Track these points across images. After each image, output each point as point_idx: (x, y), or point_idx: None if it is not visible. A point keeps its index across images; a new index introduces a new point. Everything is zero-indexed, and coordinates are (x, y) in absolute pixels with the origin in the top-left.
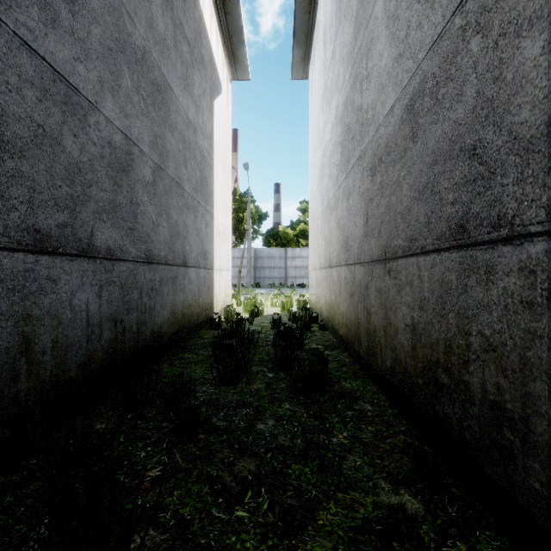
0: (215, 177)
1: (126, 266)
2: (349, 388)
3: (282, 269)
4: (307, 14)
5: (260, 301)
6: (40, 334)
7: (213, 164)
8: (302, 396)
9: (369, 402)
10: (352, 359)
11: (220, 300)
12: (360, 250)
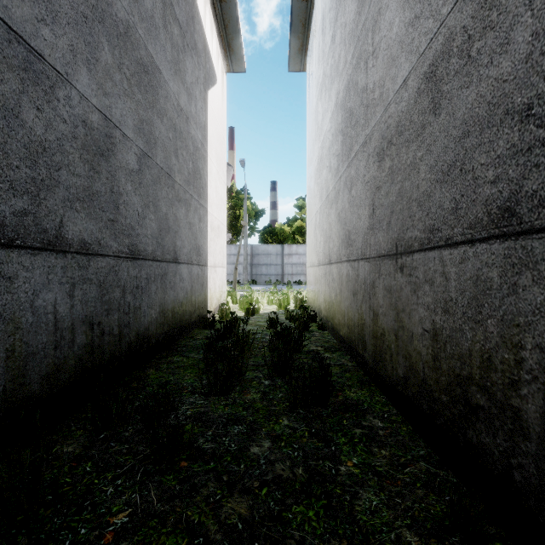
0: (209, 170)
1: (106, 262)
2: (355, 399)
3: (279, 266)
4: (305, 2)
5: (256, 299)
6: None
7: (208, 156)
8: (302, 409)
9: (379, 417)
10: (355, 363)
11: (215, 298)
12: (364, 245)
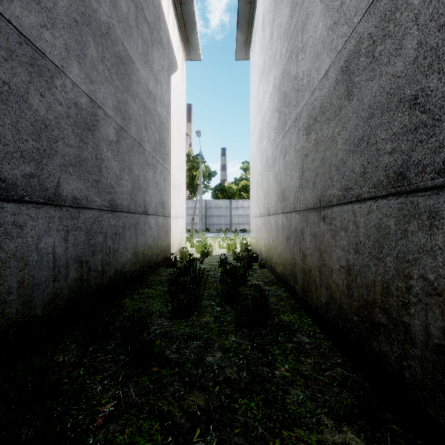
0: (172, 140)
1: (92, 213)
2: (288, 321)
3: (228, 217)
4: (249, 4)
5: (209, 244)
6: (5, 275)
7: (170, 128)
8: (246, 329)
9: (306, 334)
10: (288, 294)
11: (176, 243)
12: (296, 200)
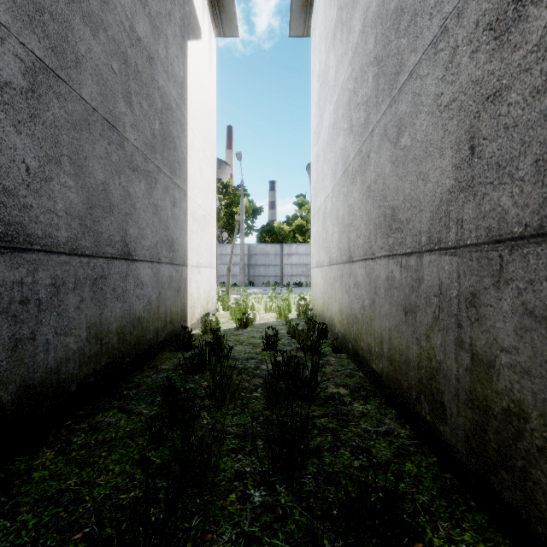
0: (190, 144)
1: None
2: None
3: (278, 266)
4: None
5: (252, 305)
6: None
7: (187, 124)
8: None
9: None
10: (411, 429)
11: (199, 306)
12: (440, 224)
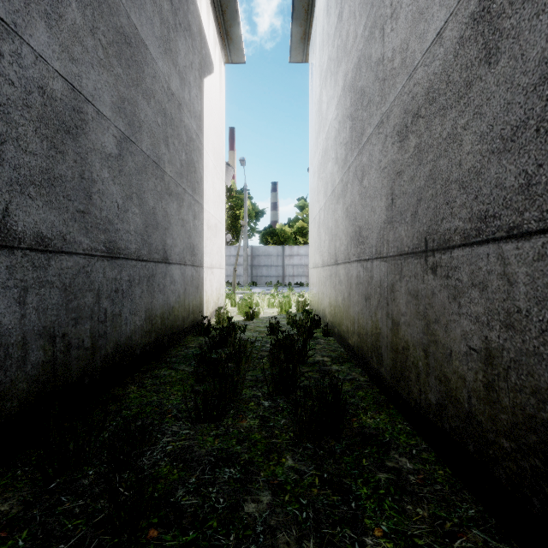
0: (205, 164)
1: (73, 261)
2: (373, 427)
3: (280, 267)
4: None
5: (256, 302)
6: None
7: (203, 149)
8: (310, 442)
9: (406, 454)
10: (368, 377)
11: (212, 301)
12: (380, 242)
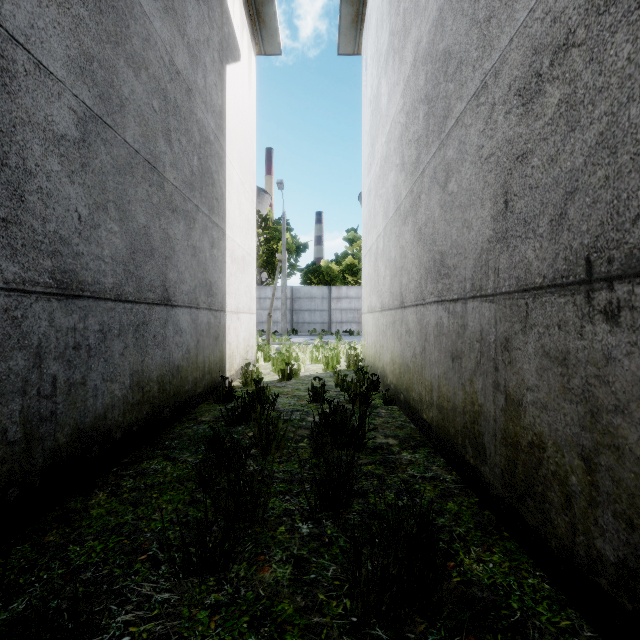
0: (229, 178)
1: None
2: (487, 583)
3: (325, 312)
4: None
5: (296, 355)
6: None
7: (226, 157)
8: (381, 624)
9: None
10: (457, 475)
11: (238, 356)
12: (481, 272)
